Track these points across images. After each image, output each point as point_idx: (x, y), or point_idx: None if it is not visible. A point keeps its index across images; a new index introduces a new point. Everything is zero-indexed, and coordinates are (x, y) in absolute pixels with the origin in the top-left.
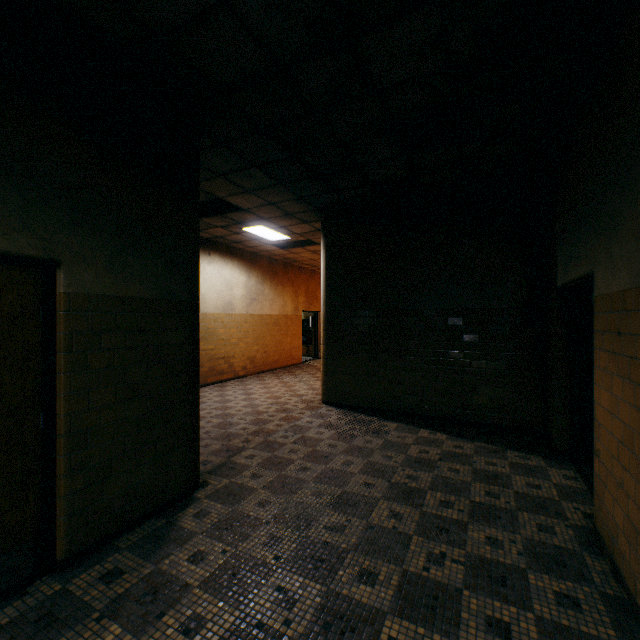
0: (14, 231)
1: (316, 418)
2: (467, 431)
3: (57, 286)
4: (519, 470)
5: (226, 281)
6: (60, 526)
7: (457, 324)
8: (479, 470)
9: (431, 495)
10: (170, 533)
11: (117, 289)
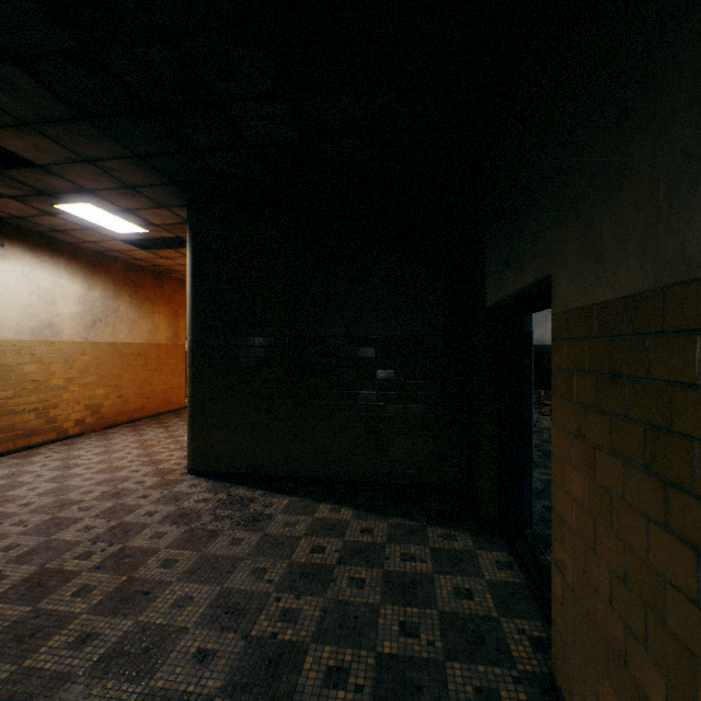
0: None
1: (165, 504)
2: (381, 499)
3: None
4: (444, 563)
5: (41, 290)
6: None
7: (369, 356)
8: (393, 574)
9: (314, 657)
10: None
11: None
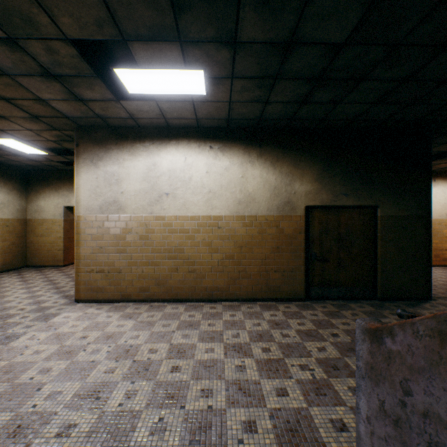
0: (367, 199)
1: None
2: None
3: (377, 213)
4: None
5: None
6: (378, 287)
7: None
8: None
9: None
10: (418, 306)
11: (395, 213)
